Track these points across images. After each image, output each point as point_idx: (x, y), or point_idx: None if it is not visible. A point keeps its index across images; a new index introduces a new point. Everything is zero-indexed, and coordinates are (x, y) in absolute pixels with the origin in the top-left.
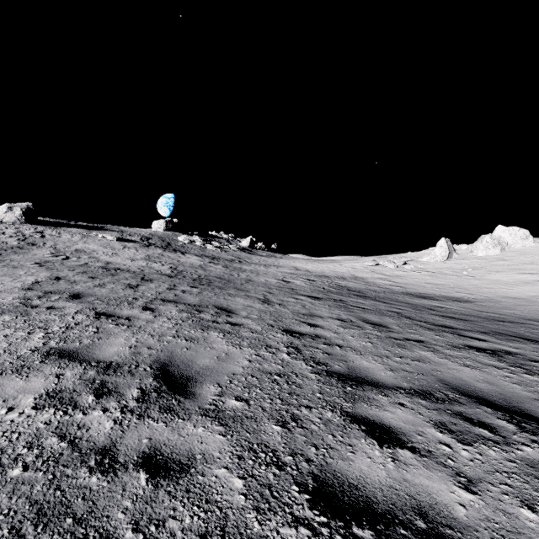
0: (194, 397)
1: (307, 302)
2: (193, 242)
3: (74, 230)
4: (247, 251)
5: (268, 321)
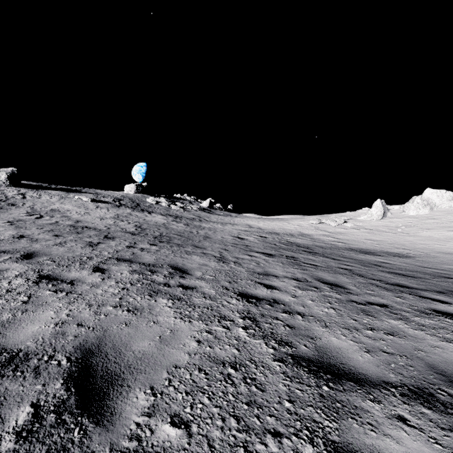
0: (109, 422)
1: (261, 260)
2: (159, 203)
3: (54, 192)
4: (206, 211)
5: (222, 282)
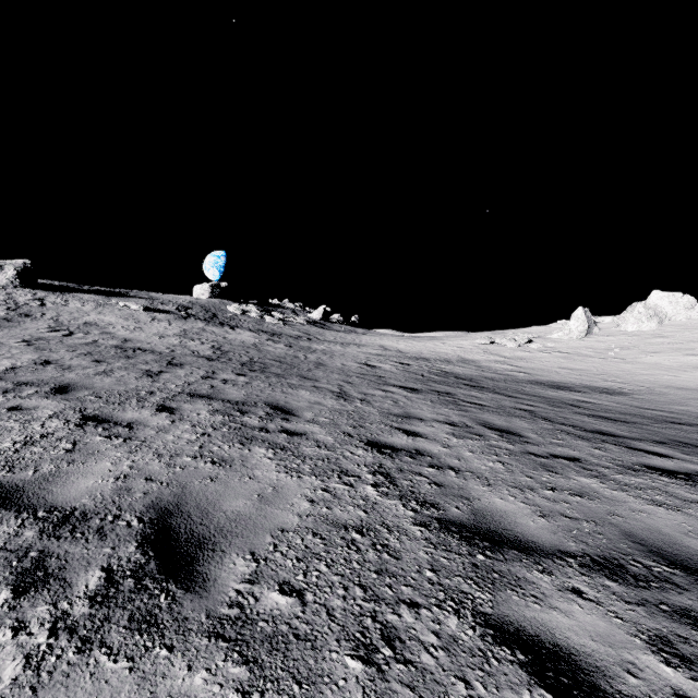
0: (202, 588)
1: (401, 396)
2: (247, 313)
3: (87, 296)
4: (318, 325)
5: (344, 427)
